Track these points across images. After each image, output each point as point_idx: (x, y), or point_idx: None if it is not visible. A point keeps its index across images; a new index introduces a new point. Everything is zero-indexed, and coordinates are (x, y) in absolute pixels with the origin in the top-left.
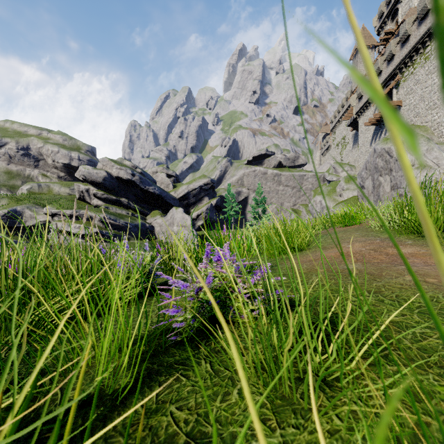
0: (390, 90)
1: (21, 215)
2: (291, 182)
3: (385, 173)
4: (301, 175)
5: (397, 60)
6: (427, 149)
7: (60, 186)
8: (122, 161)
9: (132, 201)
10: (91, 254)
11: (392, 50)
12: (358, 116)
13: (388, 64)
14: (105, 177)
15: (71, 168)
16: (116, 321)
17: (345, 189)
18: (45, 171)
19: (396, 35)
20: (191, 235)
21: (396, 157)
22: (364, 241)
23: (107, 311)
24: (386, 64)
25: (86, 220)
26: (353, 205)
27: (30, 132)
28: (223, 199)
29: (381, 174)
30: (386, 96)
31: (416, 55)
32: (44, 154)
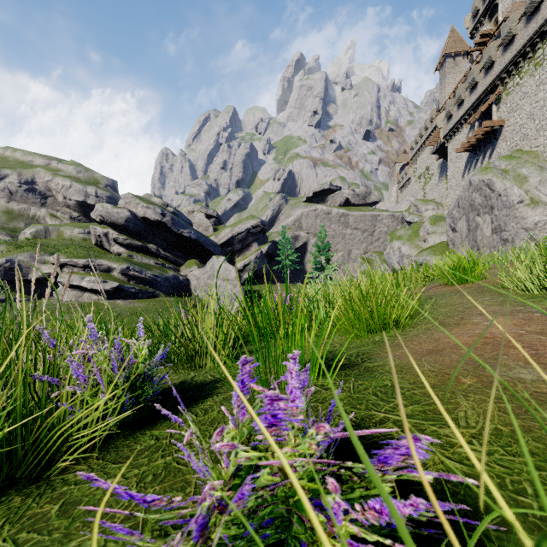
0: (489, 107)
1: (23, 265)
2: (361, 223)
3: (484, 212)
4: (374, 215)
5: (497, 67)
6: (539, 180)
7: (73, 230)
8: (149, 197)
9: (162, 248)
10: (8, 358)
11: (491, 55)
12: (446, 140)
13: (486, 73)
14: (128, 217)
15: (86, 206)
16: (33, 526)
17: (431, 232)
18: (54, 211)
19: (496, 36)
20: (235, 291)
21: (499, 191)
22: (510, 313)
23: (43, 474)
24: (483, 73)
25: (103, 271)
26: (441, 253)
27: (36, 162)
28: (276, 245)
29: (479, 213)
30: (483, 115)
31: (523, 60)
32: (53, 189)
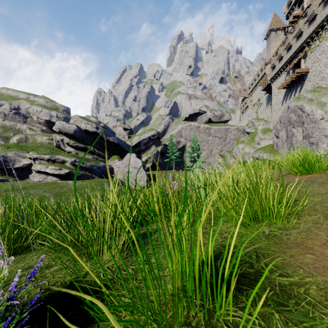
0: (299, 60)
1: (11, 159)
2: (218, 133)
3: (297, 125)
4: (226, 128)
5: (305, 35)
6: None
7: (42, 137)
8: (89, 117)
9: (96, 148)
10: None
11: (301, 28)
12: (271, 82)
13: (297, 39)
14: (75, 130)
15: (51, 123)
16: None
17: (262, 138)
18: (31, 126)
19: (303, 17)
20: (141, 174)
21: (308, 112)
22: None
23: None
24: (295, 39)
25: (60, 163)
26: (269, 151)
27: (20, 96)
28: (166, 147)
29: (294, 126)
30: (295, 65)
31: (322, 30)
32: (31, 113)
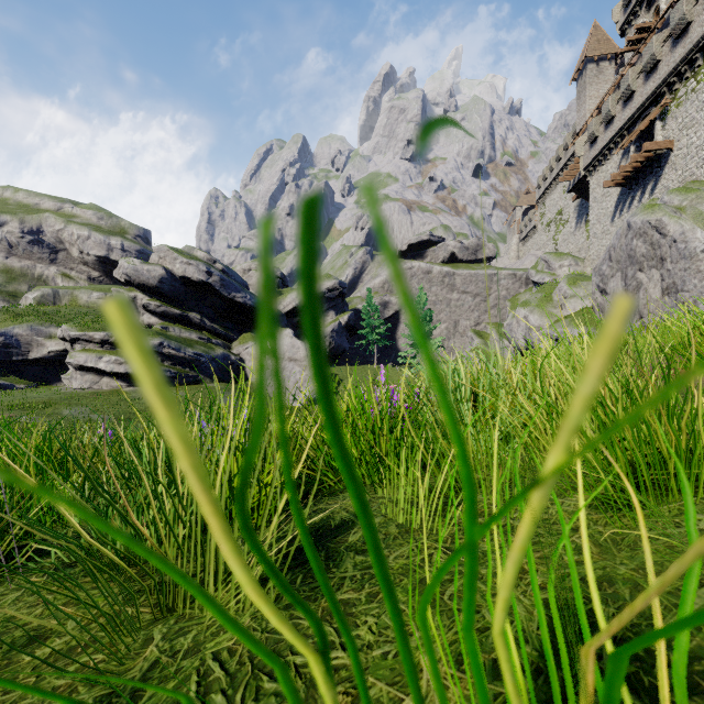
0: (649, 125)
1: (21, 341)
2: (471, 286)
3: (650, 266)
4: (488, 274)
5: (664, 69)
6: None
7: (90, 294)
8: (191, 251)
9: (207, 318)
10: None
11: (655, 52)
12: (588, 172)
13: (646, 78)
14: (162, 277)
15: (109, 263)
16: None
17: (570, 295)
18: (67, 269)
19: (658, 29)
20: (305, 374)
21: (674, 236)
22: None
23: None
24: (642, 78)
25: None
26: (586, 323)
27: (44, 205)
28: (358, 314)
29: (642, 267)
30: (642, 136)
31: (702, 57)
32: (66, 241)
